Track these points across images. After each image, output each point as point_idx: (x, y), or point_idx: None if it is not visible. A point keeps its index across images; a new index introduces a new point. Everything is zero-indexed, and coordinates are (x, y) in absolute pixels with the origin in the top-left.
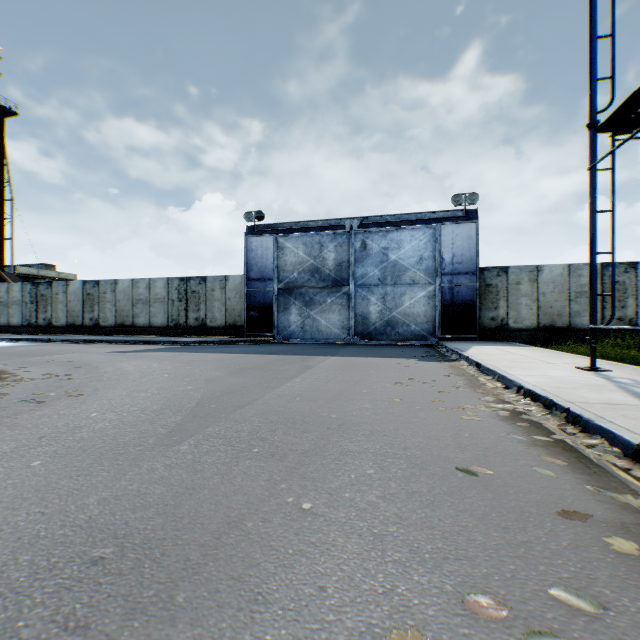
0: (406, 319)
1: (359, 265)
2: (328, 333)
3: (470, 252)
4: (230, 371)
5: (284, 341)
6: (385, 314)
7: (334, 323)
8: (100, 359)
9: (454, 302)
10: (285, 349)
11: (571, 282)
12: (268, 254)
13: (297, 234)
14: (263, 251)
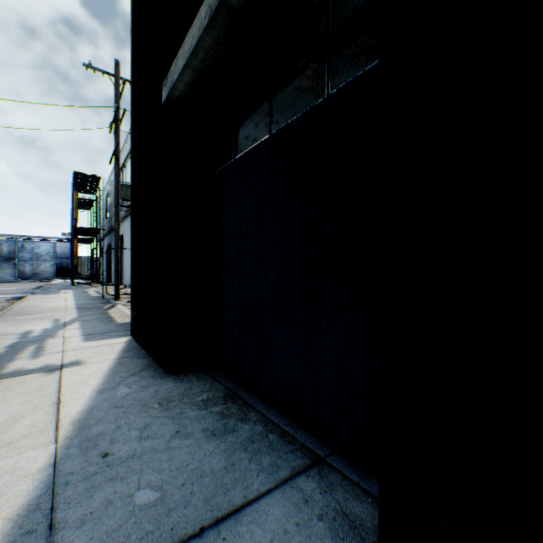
0: (43, 272)
1: (22, 253)
2: (6, 278)
3: (68, 252)
4: None
5: None
6: (34, 271)
7: (9, 274)
8: None
9: (63, 267)
10: None
11: None
12: None
13: None
14: None
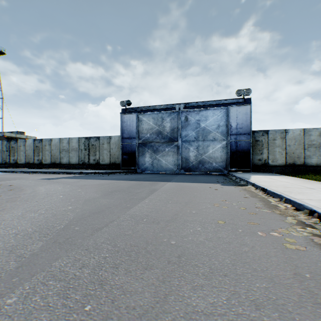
0: (210, 160)
1: (183, 130)
2: (166, 167)
3: (247, 122)
4: (104, 193)
5: (142, 172)
6: (198, 157)
7: (169, 162)
8: (30, 184)
9: (237, 150)
10: (142, 177)
11: (305, 139)
12: (133, 124)
13: (149, 113)
14: (130, 122)
